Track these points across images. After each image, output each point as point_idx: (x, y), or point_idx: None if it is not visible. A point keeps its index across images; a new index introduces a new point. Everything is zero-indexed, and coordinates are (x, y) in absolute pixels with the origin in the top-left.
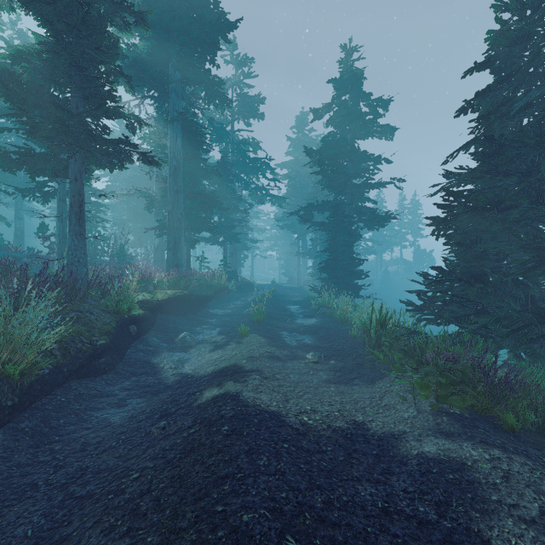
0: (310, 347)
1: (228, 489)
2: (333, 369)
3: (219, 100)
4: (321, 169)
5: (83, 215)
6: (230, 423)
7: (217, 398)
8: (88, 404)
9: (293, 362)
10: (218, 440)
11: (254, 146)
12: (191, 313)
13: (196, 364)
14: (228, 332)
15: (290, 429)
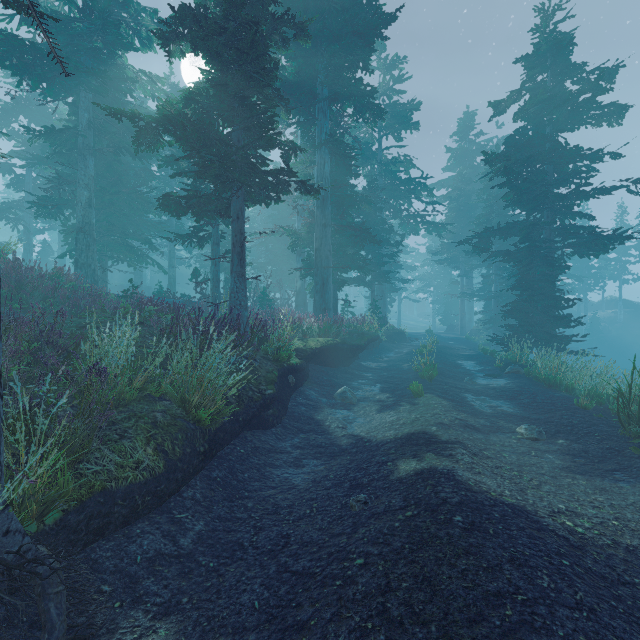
0: (515, 418)
1: (513, 616)
2: (566, 452)
3: (370, 113)
4: (507, 180)
5: (243, 255)
6: (461, 512)
7: (423, 473)
8: (266, 459)
9: (498, 435)
10: (456, 535)
11: (405, 165)
12: (342, 365)
13: (366, 425)
14: (392, 390)
15: (555, 536)
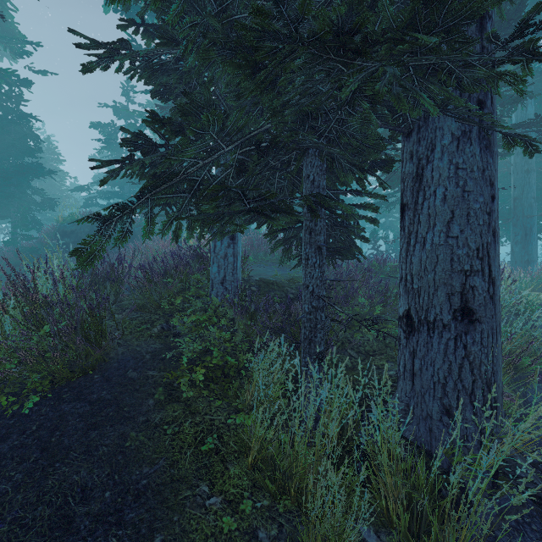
0: None
1: None
2: None
3: None
4: None
5: None
6: None
7: None
8: None
9: None
10: None
11: None
12: None
13: None
14: None
15: None
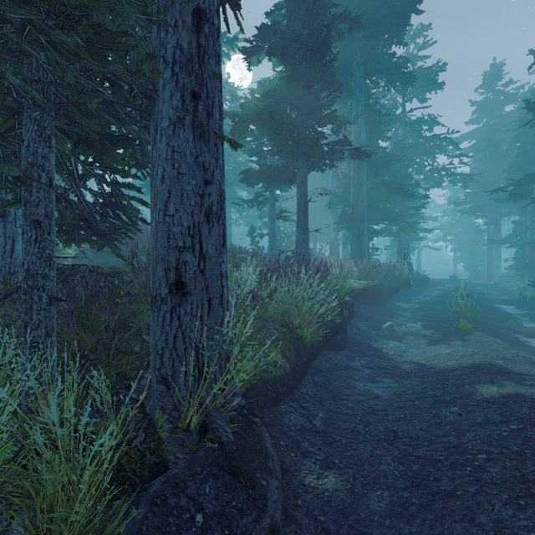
0: None
1: None
2: None
3: (400, 81)
4: None
5: (307, 212)
6: None
7: (511, 397)
8: (346, 373)
9: None
10: None
11: (428, 124)
12: (380, 304)
13: (421, 355)
14: (435, 327)
15: None
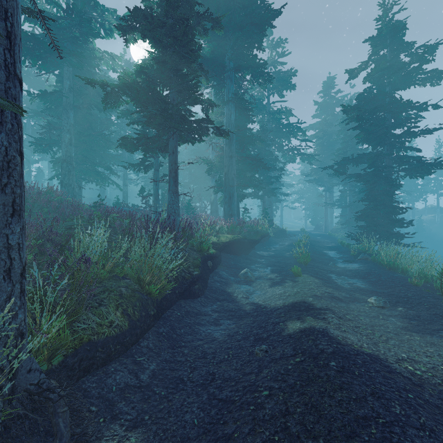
0: (366, 291)
1: (377, 433)
2: (404, 316)
3: (262, 78)
4: (359, 124)
5: (177, 178)
6: (334, 359)
7: (305, 331)
8: (195, 319)
9: (355, 304)
10: (332, 375)
11: (286, 114)
12: (244, 254)
13: (262, 296)
14: (279, 271)
15: (401, 377)
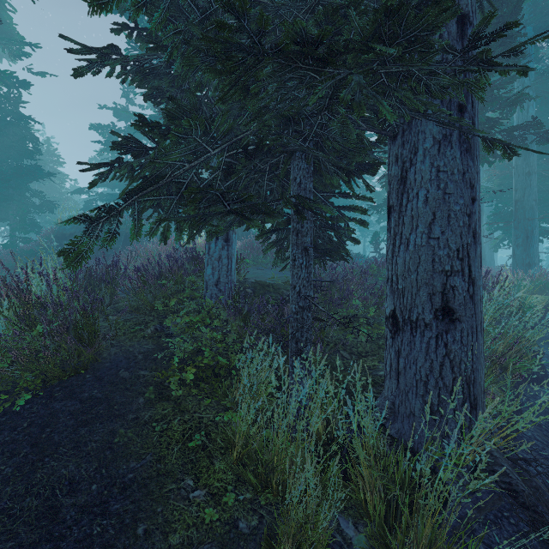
0: None
1: None
2: None
3: None
4: None
5: None
6: None
7: None
8: None
9: None
10: None
11: None
12: None
13: None
14: None
15: None
